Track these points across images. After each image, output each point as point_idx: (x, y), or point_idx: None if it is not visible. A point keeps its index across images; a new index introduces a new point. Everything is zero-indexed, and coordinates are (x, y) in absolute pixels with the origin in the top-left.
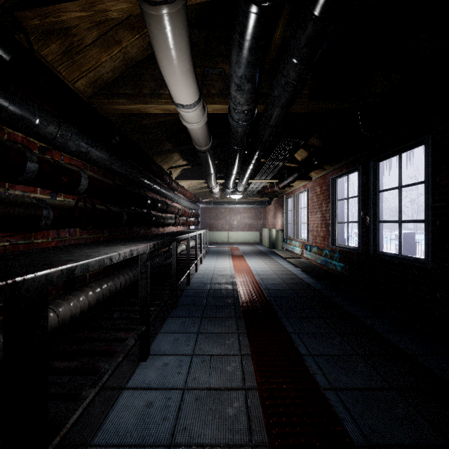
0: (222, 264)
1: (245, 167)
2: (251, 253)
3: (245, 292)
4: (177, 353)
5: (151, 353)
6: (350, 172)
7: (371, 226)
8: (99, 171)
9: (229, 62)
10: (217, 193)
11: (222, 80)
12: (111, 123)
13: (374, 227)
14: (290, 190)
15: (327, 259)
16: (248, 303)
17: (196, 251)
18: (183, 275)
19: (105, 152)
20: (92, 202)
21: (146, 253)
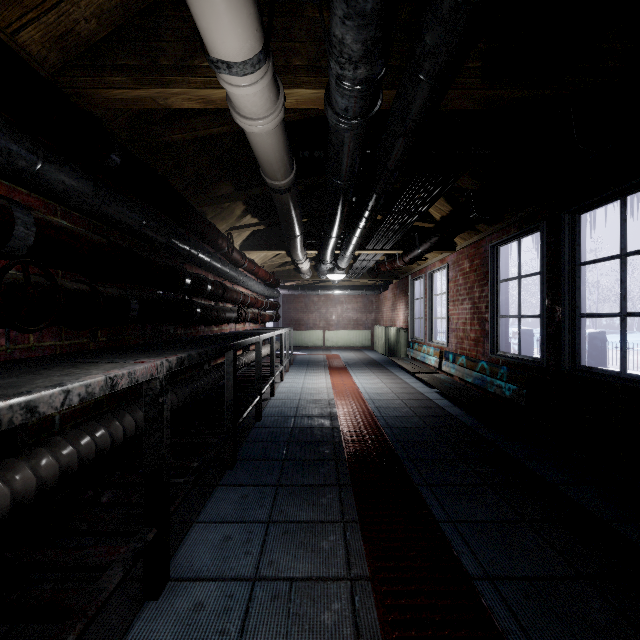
0: (315, 381)
1: (353, 225)
2: (358, 364)
3: (353, 434)
4: (225, 576)
5: (173, 576)
6: (524, 235)
7: (566, 322)
8: (85, 221)
9: (326, 6)
10: (307, 273)
11: (314, 40)
12: (101, 125)
13: (572, 325)
14: (418, 267)
15: (485, 377)
16: (359, 455)
17: (273, 363)
18: (248, 405)
19: (85, 179)
20: (47, 274)
21: (160, 379)
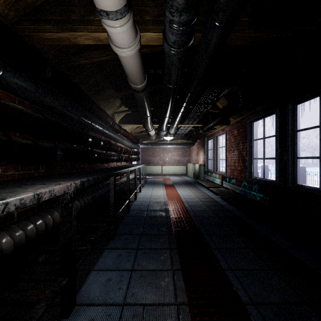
0: (157, 192)
1: (177, 110)
2: (180, 183)
3: (177, 220)
4: (107, 302)
5: (78, 303)
6: (266, 116)
7: (289, 161)
8: (32, 106)
9: None
10: (153, 136)
11: (156, 5)
12: (39, 53)
13: (293, 163)
14: (210, 133)
15: (246, 190)
16: (180, 232)
17: (136, 182)
18: (122, 205)
19: (29, 82)
20: (6, 134)
21: (69, 193)
